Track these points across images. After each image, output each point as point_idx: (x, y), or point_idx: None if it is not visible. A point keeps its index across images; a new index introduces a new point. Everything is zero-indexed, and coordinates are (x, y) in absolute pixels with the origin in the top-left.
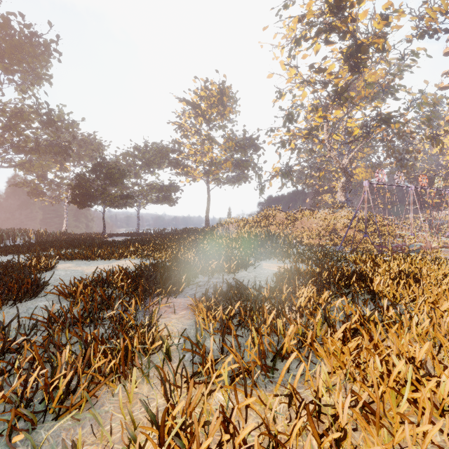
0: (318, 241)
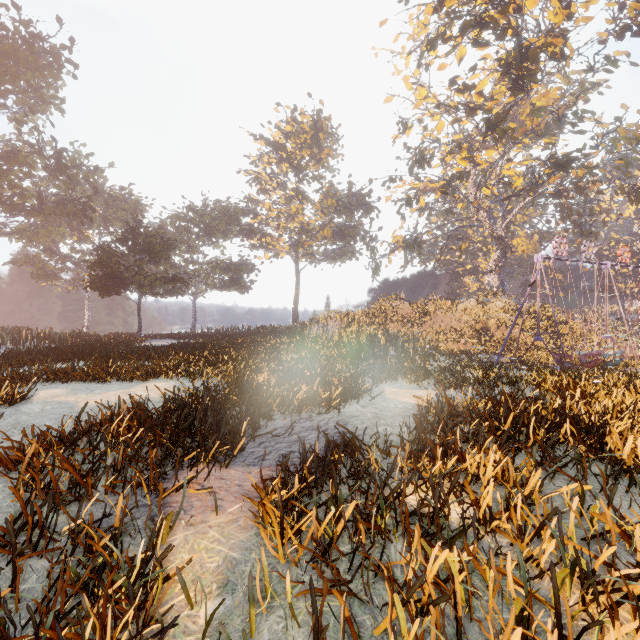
0: (460, 346)
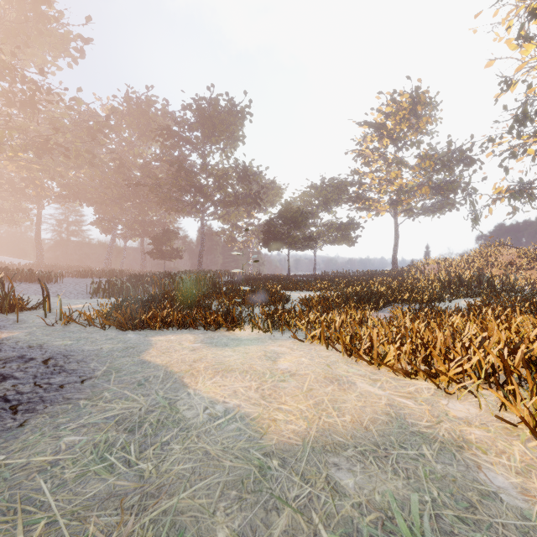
0: None
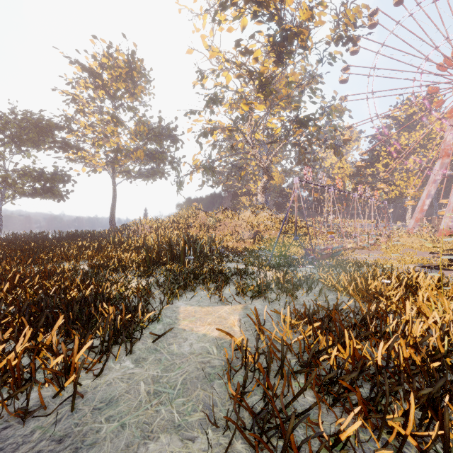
0: (242, 244)
